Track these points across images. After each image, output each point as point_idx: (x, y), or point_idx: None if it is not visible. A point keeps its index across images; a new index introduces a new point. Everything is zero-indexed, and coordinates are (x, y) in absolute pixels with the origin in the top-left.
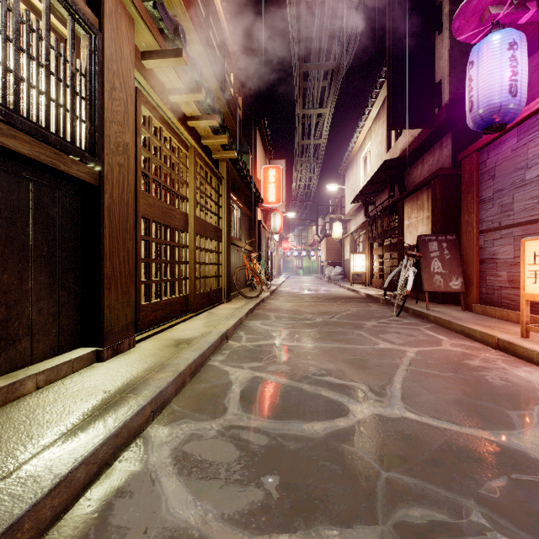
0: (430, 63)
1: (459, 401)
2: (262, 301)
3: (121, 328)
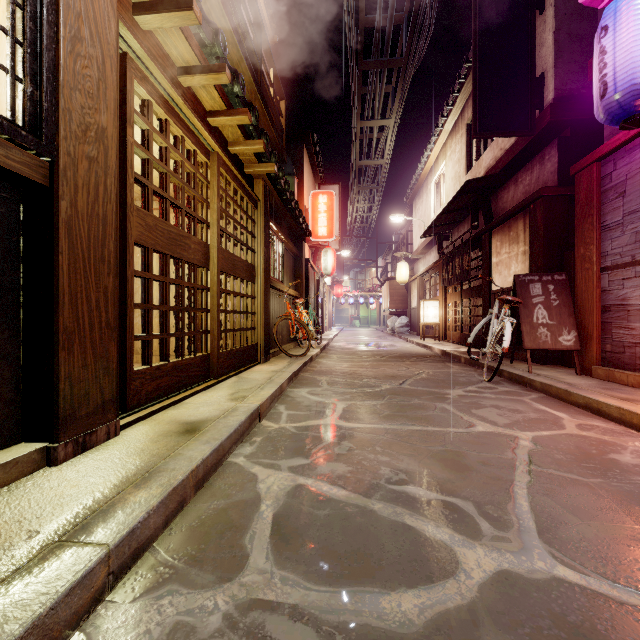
0: (529, 51)
1: (636, 538)
2: (310, 360)
3: (93, 410)
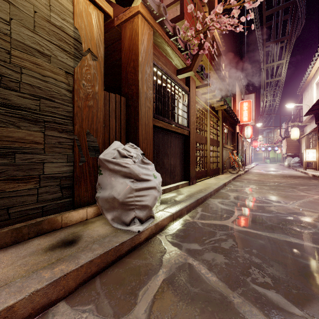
0: None
1: None
2: (239, 175)
3: (193, 177)
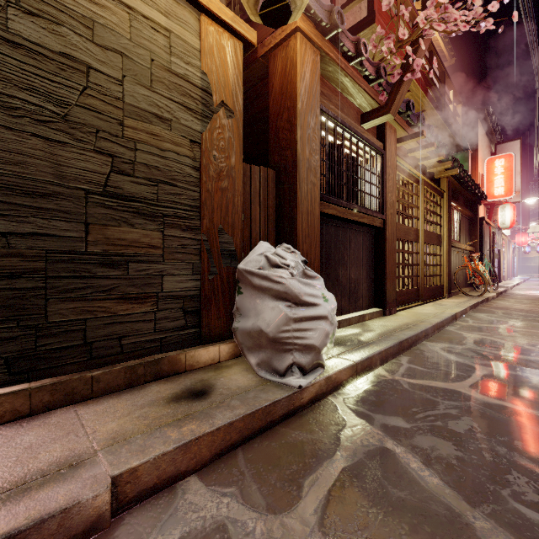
0: None
1: None
2: (486, 300)
3: (391, 301)
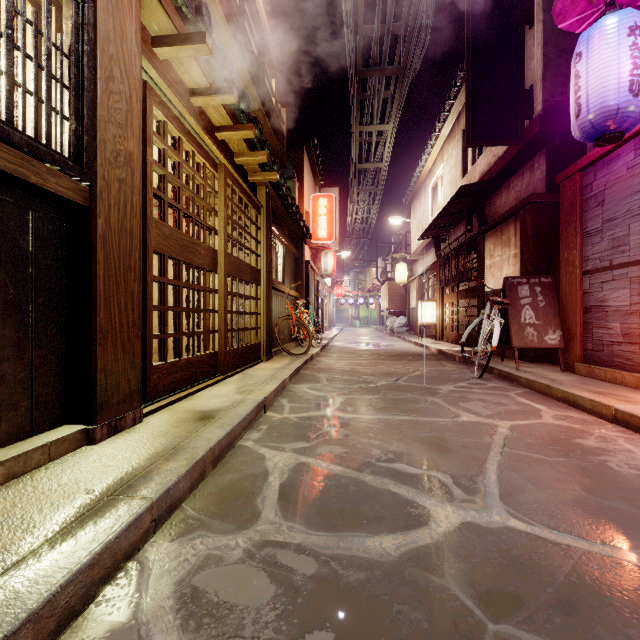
0: (519, 64)
1: (580, 500)
2: (310, 358)
3: (122, 398)
